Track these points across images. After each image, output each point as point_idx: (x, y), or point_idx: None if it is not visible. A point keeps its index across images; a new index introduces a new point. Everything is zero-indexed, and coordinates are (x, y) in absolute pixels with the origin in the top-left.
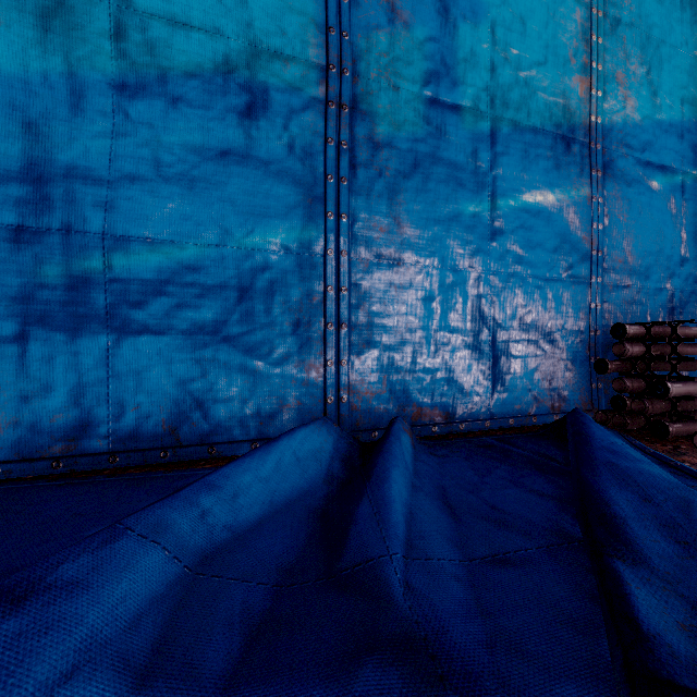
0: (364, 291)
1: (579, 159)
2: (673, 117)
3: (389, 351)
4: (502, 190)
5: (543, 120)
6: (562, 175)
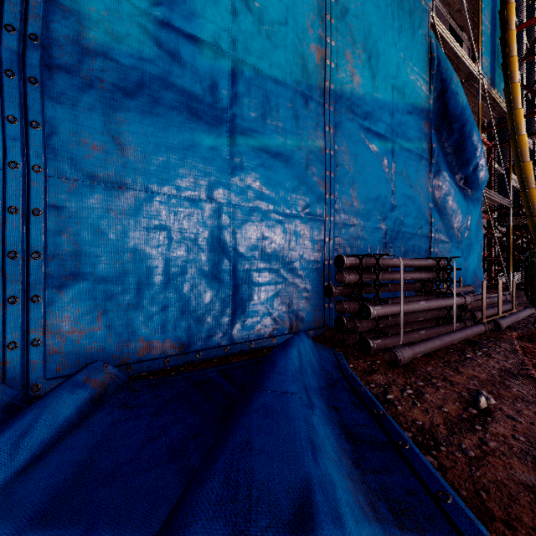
0: (69, 215)
1: (315, 115)
2: (386, 98)
3: (106, 283)
4: (243, 128)
5: (284, 74)
6: (300, 126)
